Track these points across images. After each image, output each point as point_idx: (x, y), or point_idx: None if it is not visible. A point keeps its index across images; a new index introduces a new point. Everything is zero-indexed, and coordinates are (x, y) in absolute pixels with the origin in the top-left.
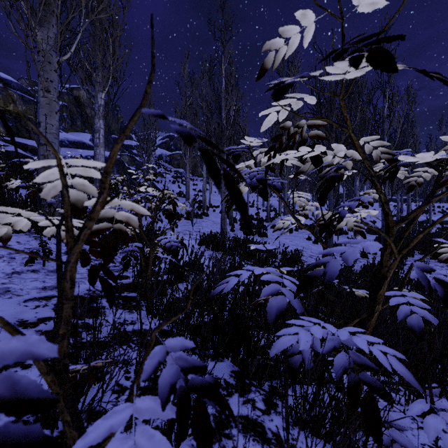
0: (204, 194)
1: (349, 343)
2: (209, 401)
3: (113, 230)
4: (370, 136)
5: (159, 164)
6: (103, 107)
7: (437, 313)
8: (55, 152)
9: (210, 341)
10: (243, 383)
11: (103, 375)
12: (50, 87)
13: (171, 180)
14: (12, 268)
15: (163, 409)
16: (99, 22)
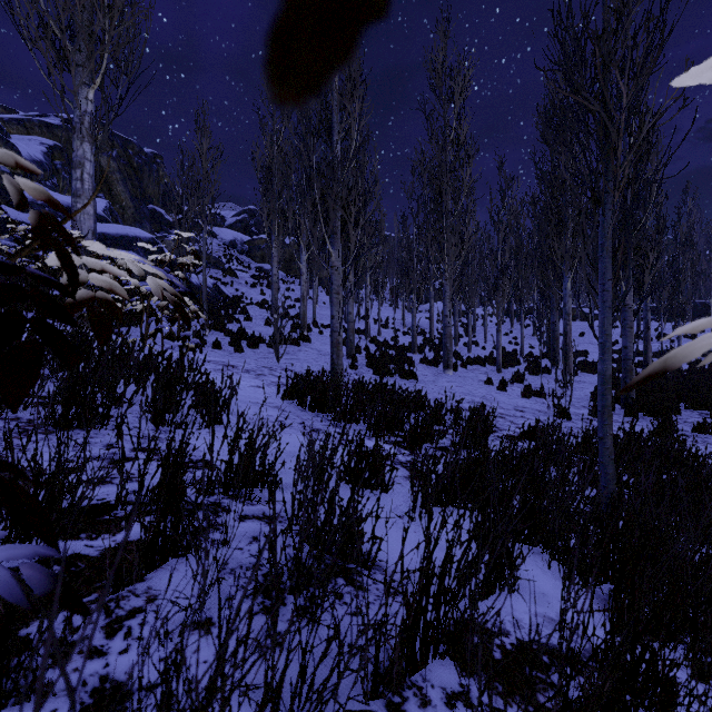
0: (304, 303)
1: None
2: None
3: None
4: None
5: (231, 256)
6: (91, 117)
7: None
8: None
9: None
10: None
11: None
12: None
13: (249, 281)
14: None
15: None
16: None
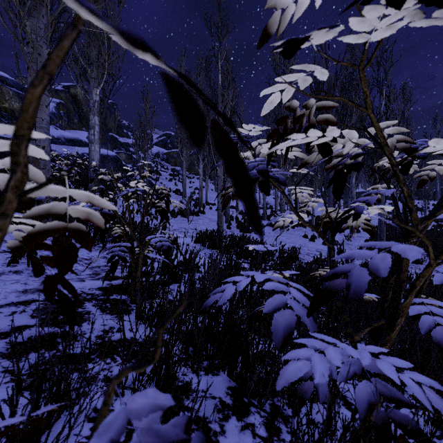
0: (201, 191)
1: (372, 368)
2: None
3: (69, 230)
4: (386, 122)
5: (156, 162)
6: (98, 103)
7: None
8: None
9: (204, 352)
10: (241, 403)
11: (70, 408)
12: None
13: (167, 177)
14: None
15: None
16: None
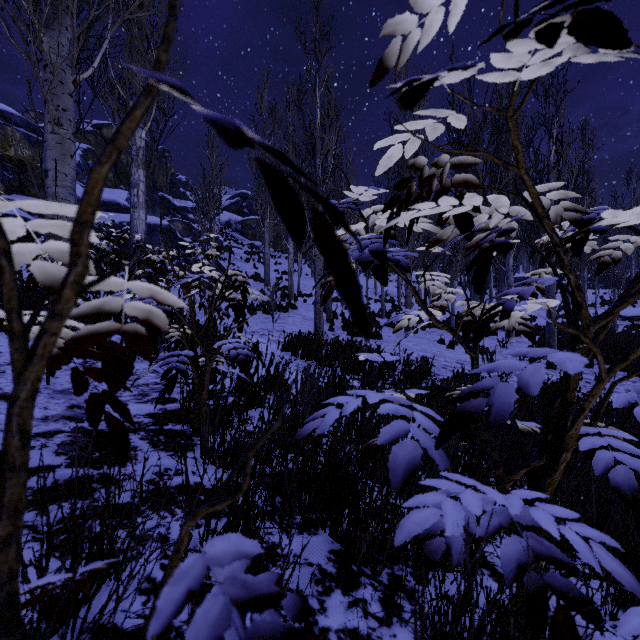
0: (291, 277)
1: (524, 518)
2: None
3: (123, 334)
4: (548, 184)
5: (227, 235)
6: (143, 151)
7: None
8: None
9: (297, 502)
10: (348, 572)
11: (118, 572)
12: (63, 118)
13: (243, 257)
14: None
15: None
16: (137, 28)
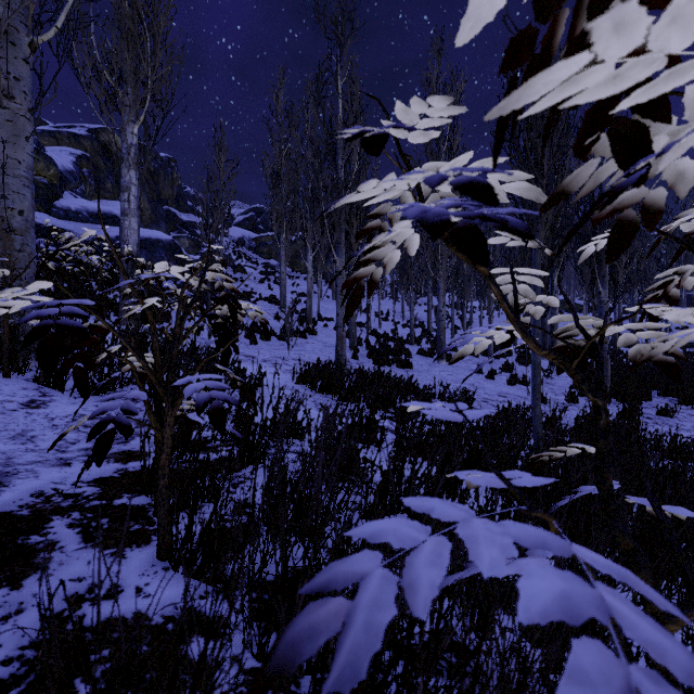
0: (310, 298)
1: None
2: None
3: None
4: None
5: (240, 253)
6: (135, 148)
7: None
8: None
9: None
10: None
11: None
12: (15, 89)
13: (257, 277)
14: None
15: None
16: (128, 4)
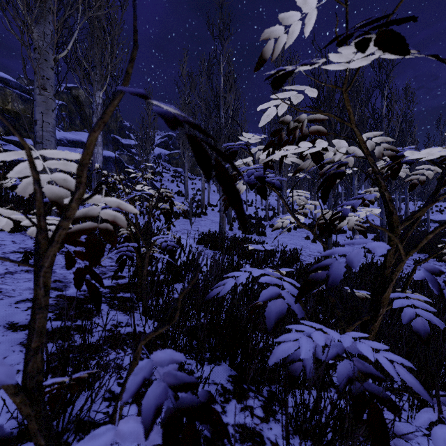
0: (203, 193)
1: (353, 349)
2: (200, 424)
3: (99, 230)
4: (373, 132)
5: (158, 164)
6: (101, 106)
7: (437, 313)
8: (23, 141)
9: (207, 344)
10: (240, 389)
11: (92, 384)
12: (47, 84)
13: (169, 179)
14: (5, 268)
15: (146, 438)
16: (97, 21)
